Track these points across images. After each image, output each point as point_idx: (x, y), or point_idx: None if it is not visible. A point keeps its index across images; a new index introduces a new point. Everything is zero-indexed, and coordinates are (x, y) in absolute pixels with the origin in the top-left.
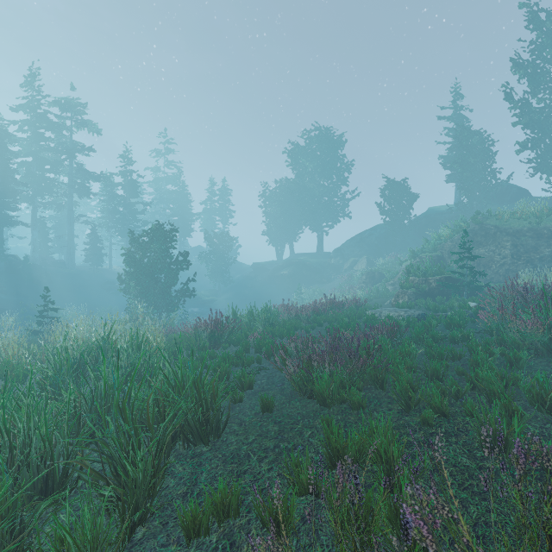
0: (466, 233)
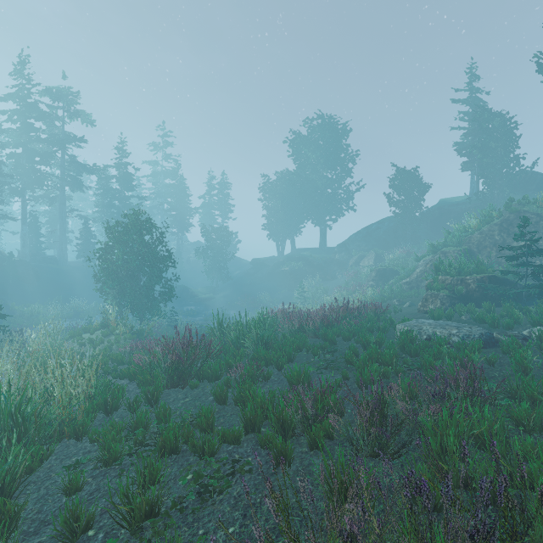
0: (524, 219)
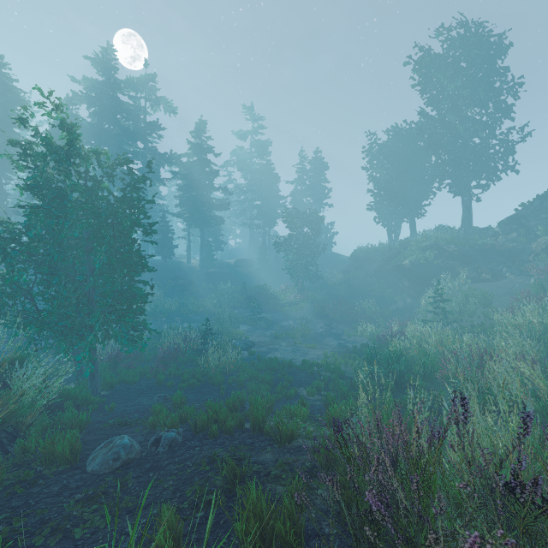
0: None
